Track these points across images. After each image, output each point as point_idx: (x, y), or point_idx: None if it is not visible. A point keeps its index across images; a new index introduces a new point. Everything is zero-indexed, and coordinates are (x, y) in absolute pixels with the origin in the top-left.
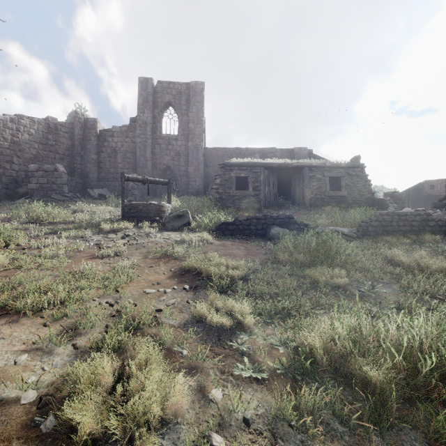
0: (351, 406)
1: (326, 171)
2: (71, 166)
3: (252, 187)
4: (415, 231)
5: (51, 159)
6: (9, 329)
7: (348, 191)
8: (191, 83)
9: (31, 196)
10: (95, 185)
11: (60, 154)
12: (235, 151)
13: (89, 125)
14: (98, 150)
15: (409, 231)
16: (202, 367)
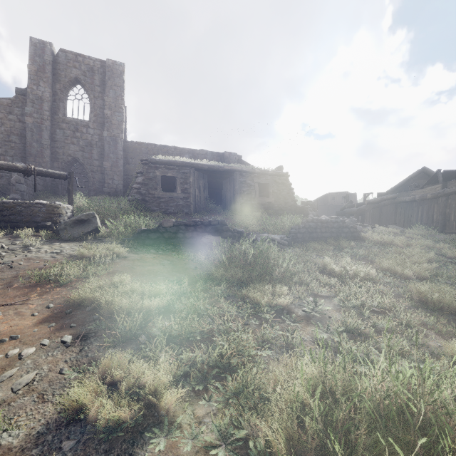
0: None
1: (256, 177)
2: None
3: (181, 189)
4: (334, 237)
5: None
6: None
7: (275, 198)
8: (107, 61)
9: None
10: None
11: None
12: (162, 149)
13: None
14: None
15: (329, 237)
16: None
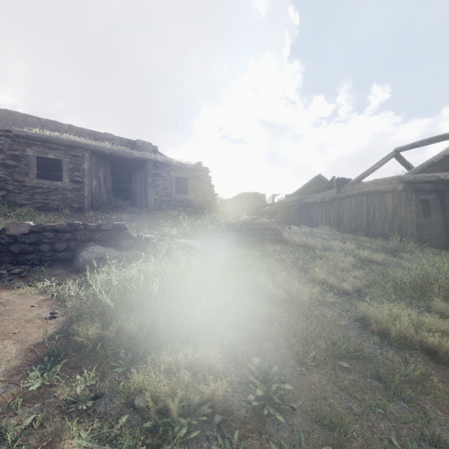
0: None
1: (172, 169)
2: None
3: (70, 177)
4: (259, 240)
5: None
6: None
7: (194, 195)
8: None
9: None
10: None
11: None
12: (49, 125)
13: None
14: None
15: (254, 240)
16: None
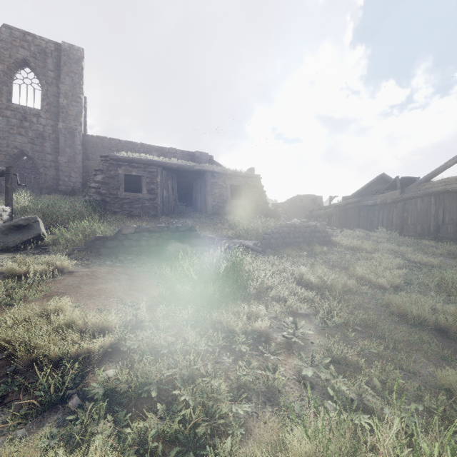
0: None
1: (228, 178)
2: None
3: (147, 189)
4: (307, 242)
5: None
6: None
7: (247, 201)
8: (62, 44)
9: None
10: None
11: None
12: (127, 145)
13: None
14: None
15: (302, 242)
16: None
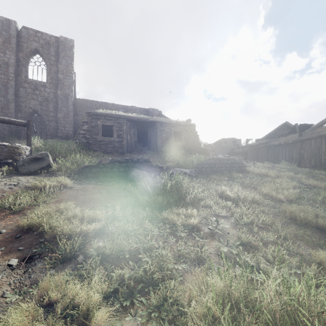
0: None
1: (172, 126)
2: None
3: (117, 134)
4: (228, 170)
5: None
6: None
7: (186, 142)
8: (60, 37)
9: None
10: None
11: None
12: (102, 105)
13: None
14: None
15: (224, 170)
16: None
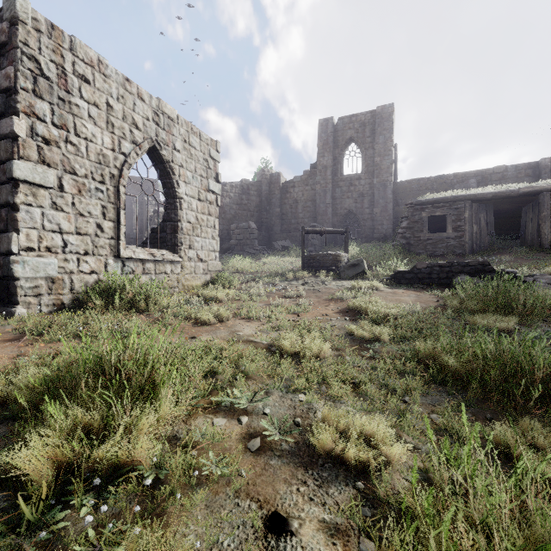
0: (430, 377)
1: None
2: (259, 221)
3: (452, 227)
4: None
5: (244, 217)
6: (248, 324)
7: None
8: (376, 109)
9: (232, 251)
10: (279, 237)
11: (251, 211)
12: (436, 180)
13: (273, 179)
14: (281, 202)
15: None
16: (343, 350)
